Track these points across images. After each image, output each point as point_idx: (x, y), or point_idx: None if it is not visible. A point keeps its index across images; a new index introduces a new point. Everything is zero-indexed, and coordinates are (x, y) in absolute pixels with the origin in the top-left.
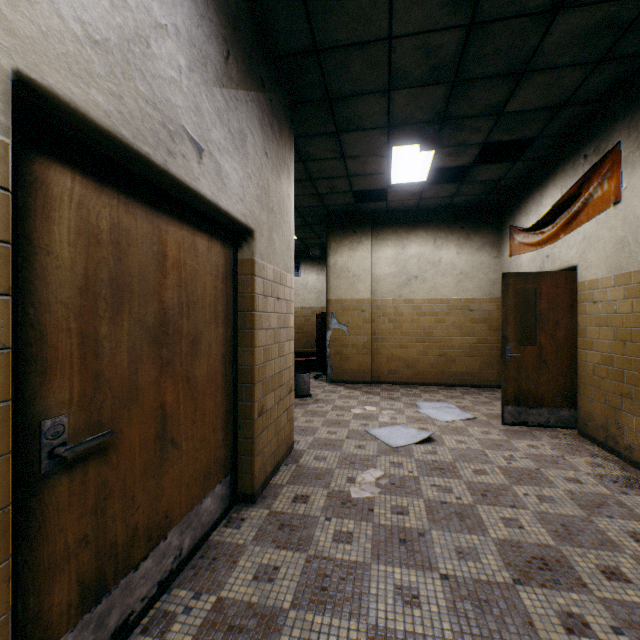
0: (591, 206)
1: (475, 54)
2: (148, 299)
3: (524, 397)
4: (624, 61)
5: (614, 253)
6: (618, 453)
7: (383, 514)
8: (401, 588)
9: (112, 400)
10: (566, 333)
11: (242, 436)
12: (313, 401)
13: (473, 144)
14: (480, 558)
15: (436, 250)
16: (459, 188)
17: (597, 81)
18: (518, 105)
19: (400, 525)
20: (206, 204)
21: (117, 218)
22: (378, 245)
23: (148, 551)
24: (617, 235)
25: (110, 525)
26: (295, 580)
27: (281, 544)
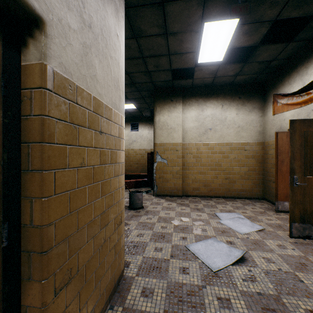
0: None
1: None
2: None
3: (308, 216)
4: None
5: None
6: None
7: None
8: None
9: None
10: None
11: None
12: (144, 213)
13: (266, 21)
14: None
15: (223, 112)
16: (242, 68)
17: None
18: None
19: None
20: None
21: None
22: (186, 109)
23: None
24: None
25: None
26: None
27: None
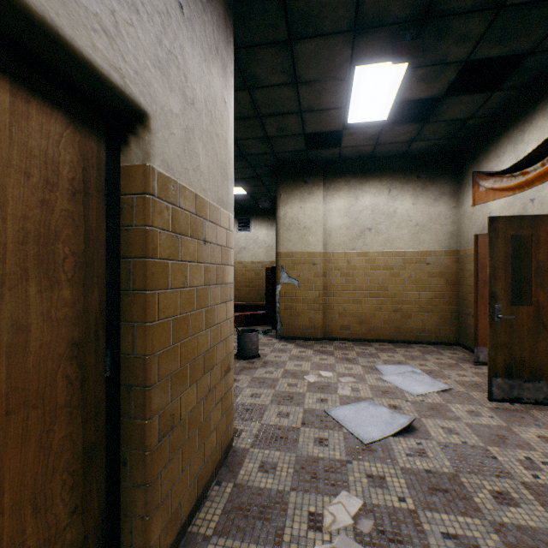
0: None
1: None
2: None
3: (517, 368)
4: None
5: None
6: None
7: None
8: None
9: None
10: None
11: (128, 479)
12: (261, 364)
13: (452, 62)
14: None
15: (391, 201)
16: (421, 130)
17: None
18: None
19: None
20: None
21: None
22: (330, 196)
23: None
24: None
25: None
26: None
27: None
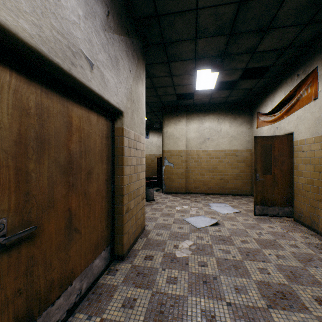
0: (301, 101)
1: (242, 18)
2: (60, 148)
3: (266, 201)
4: (320, 23)
5: (314, 125)
6: (316, 231)
7: (193, 266)
8: (205, 311)
9: (37, 207)
10: (287, 167)
11: (117, 224)
12: (155, 203)
13: (239, 69)
14: (248, 292)
15: (219, 125)
16: (231, 92)
17: (305, 34)
18: (263, 47)
19: (203, 273)
20: (95, 95)
21: (40, 100)
22: (189, 122)
23: (60, 293)
24: (315, 116)
25: (36, 281)
26: (145, 307)
27: (138, 285)
